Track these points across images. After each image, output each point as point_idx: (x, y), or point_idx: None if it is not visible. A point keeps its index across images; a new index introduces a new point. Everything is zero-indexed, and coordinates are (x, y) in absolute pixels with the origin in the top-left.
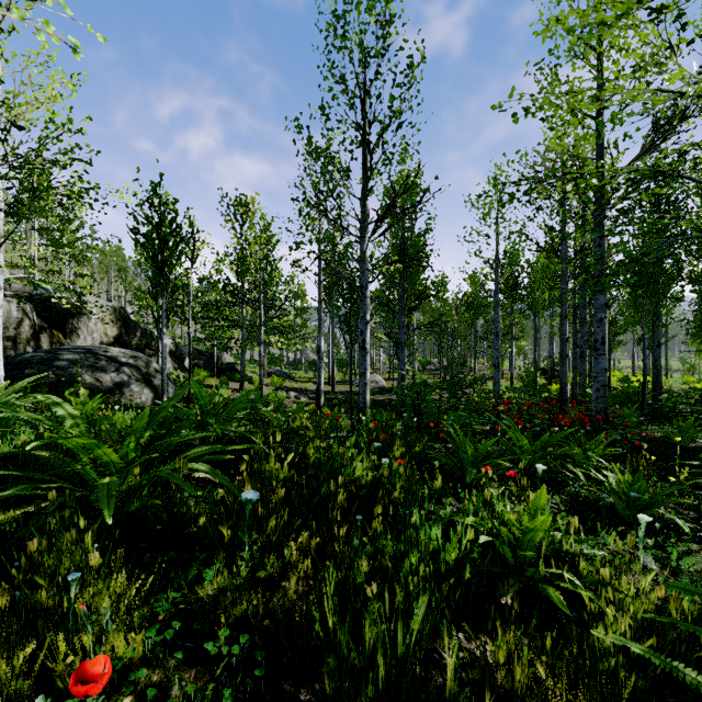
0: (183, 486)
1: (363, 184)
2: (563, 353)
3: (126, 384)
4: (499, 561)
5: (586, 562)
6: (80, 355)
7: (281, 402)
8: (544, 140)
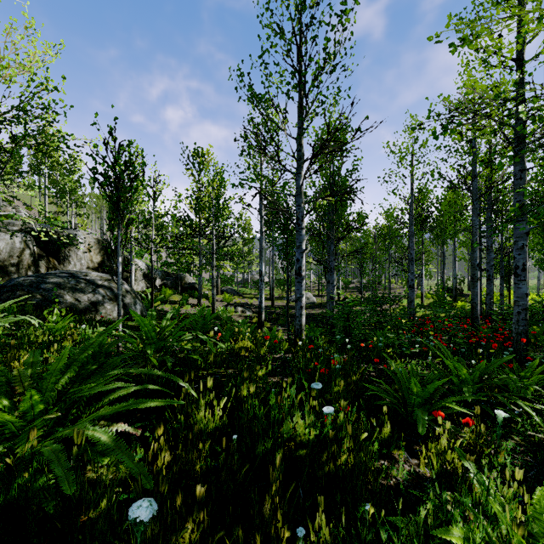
0: (62, 481)
1: (299, 125)
2: (474, 277)
3: (101, 303)
4: None
5: None
6: (63, 279)
7: (229, 317)
8: (463, 85)
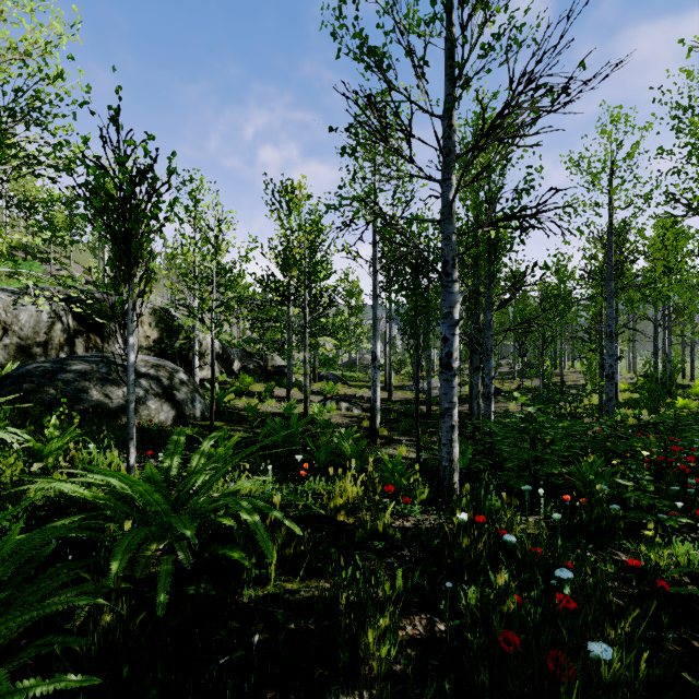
0: None
1: (447, 90)
2: None
3: (142, 400)
4: None
5: None
6: (91, 366)
7: (327, 421)
8: None
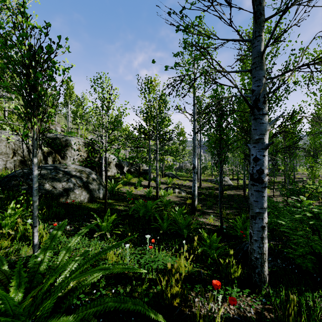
0: None
1: None
2: None
3: (71, 189)
4: None
5: None
6: (47, 171)
7: (168, 201)
8: None
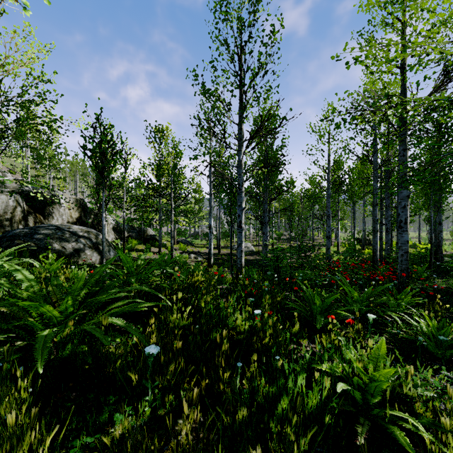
0: (102, 340)
1: (240, 114)
2: (374, 229)
3: (82, 250)
4: (350, 400)
5: (422, 404)
6: (52, 231)
7: (185, 261)
8: (363, 84)
